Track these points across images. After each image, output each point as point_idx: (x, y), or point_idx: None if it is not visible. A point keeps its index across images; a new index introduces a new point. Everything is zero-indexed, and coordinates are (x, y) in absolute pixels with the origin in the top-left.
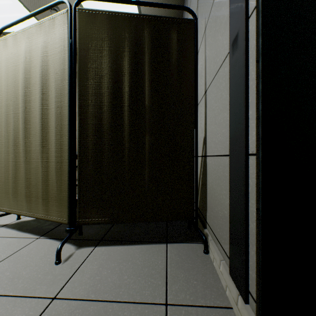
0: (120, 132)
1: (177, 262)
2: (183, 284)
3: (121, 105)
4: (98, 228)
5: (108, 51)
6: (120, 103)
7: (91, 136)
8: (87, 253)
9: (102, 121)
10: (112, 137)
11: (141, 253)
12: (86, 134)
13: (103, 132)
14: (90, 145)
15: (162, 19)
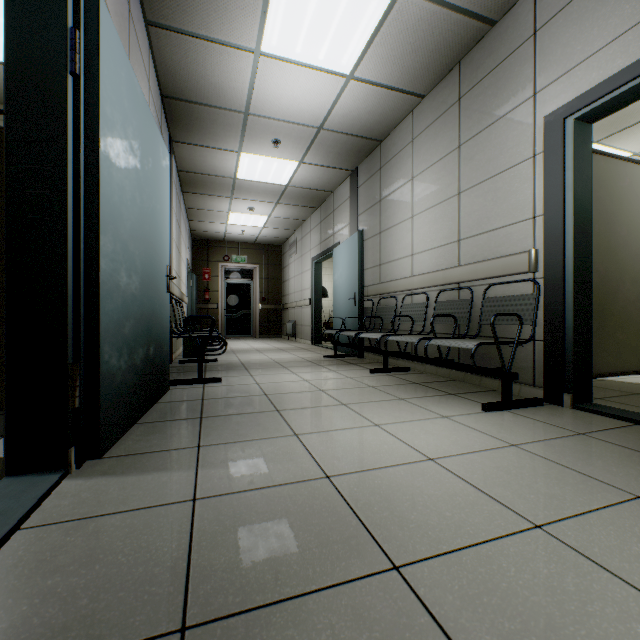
0: None
1: None
2: None
3: None
4: None
5: None
6: None
7: None
8: None
9: None
10: None
11: None
12: None
13: None
14: None
15: None
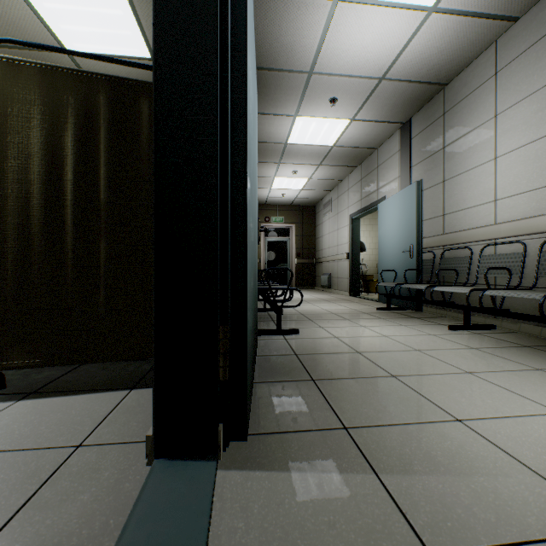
0: (61, 237)
1: (129, 408)
2: (118, 426)
3: (61, 199)
4: (37, 379)
5: (41, 120)
6: (60, 195)
7: (11, 241)
8: (0, 409)
9: (31, 220)
10: (47, 243)
11: (85, 402)
12: (4, 238)
13: (32, 235)
14: (11, 255)
15: (128, 83)
